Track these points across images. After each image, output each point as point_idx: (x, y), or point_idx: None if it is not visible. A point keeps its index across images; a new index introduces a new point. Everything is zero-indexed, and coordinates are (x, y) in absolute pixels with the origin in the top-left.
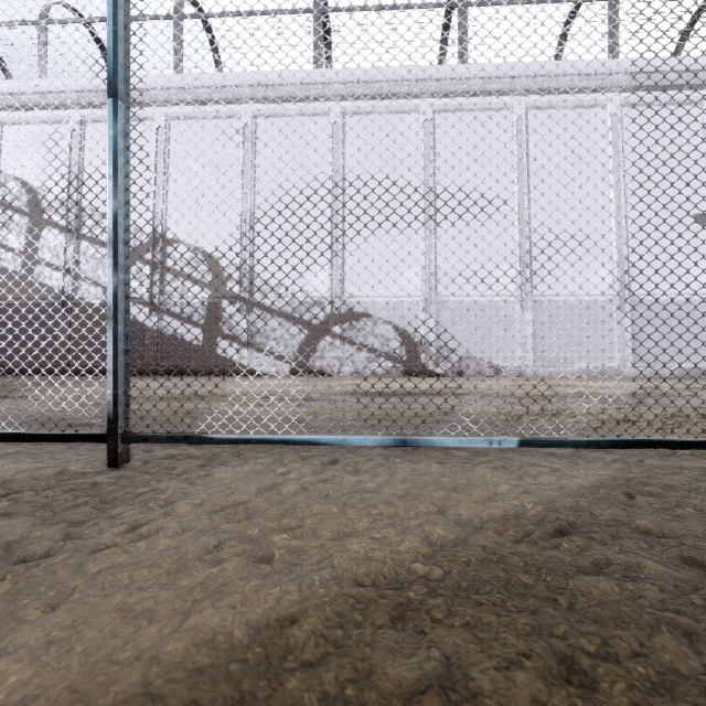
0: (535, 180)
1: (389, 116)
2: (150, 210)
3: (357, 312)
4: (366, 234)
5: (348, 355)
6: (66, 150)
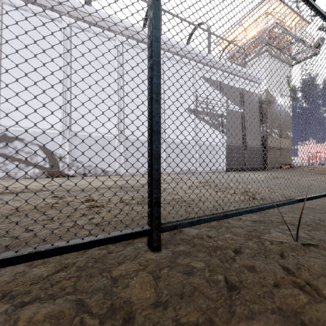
0: (126, 79)
1: (40, 17)
2: None
3: (11, 136)
4: (20, 86)
5: (2, 165)
6: None
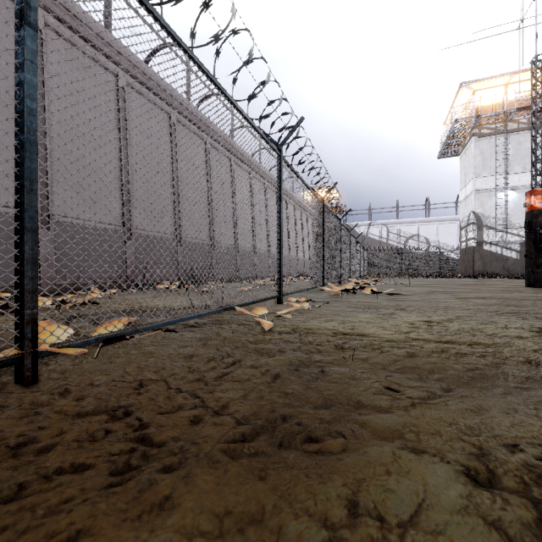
0: None
1: None
2: (455, 242)
3: None
4: None
5: None
6: (434, 230)
